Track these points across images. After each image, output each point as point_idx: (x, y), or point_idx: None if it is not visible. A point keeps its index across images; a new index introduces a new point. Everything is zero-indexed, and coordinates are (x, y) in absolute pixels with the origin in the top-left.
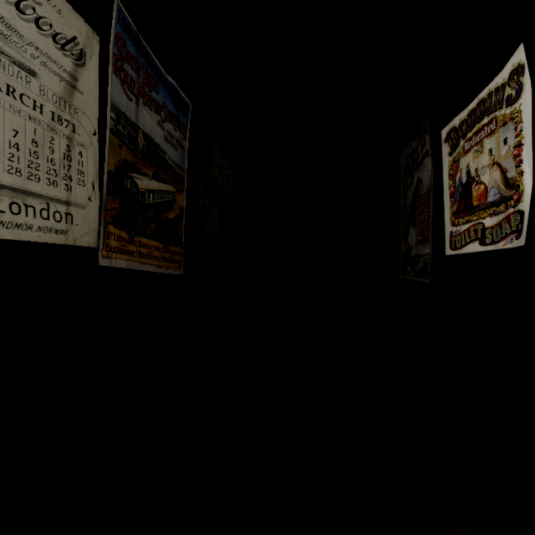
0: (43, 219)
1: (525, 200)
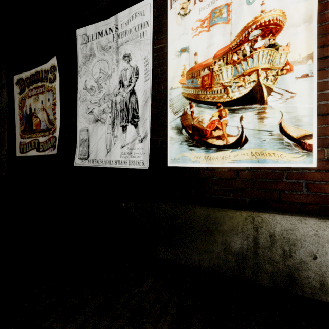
0: None
1: (57, 132)
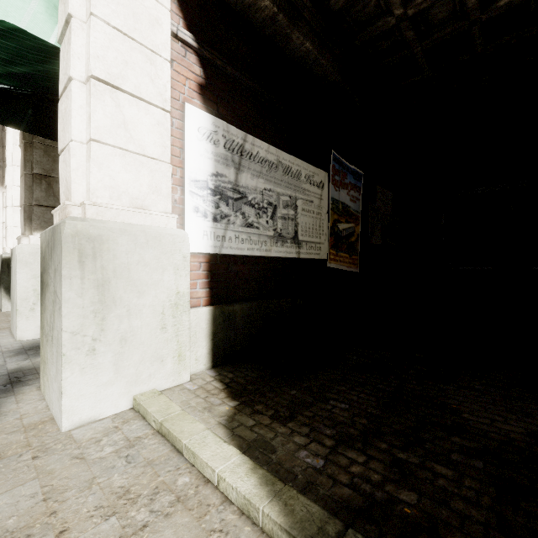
0: (315, 250)
1: None
